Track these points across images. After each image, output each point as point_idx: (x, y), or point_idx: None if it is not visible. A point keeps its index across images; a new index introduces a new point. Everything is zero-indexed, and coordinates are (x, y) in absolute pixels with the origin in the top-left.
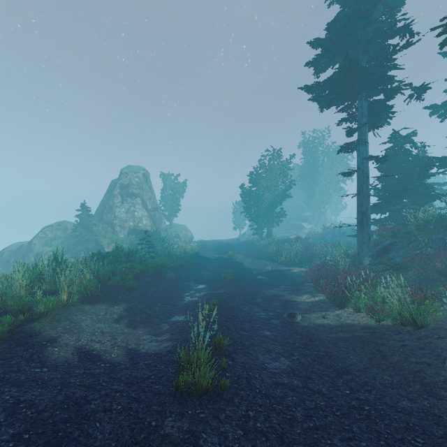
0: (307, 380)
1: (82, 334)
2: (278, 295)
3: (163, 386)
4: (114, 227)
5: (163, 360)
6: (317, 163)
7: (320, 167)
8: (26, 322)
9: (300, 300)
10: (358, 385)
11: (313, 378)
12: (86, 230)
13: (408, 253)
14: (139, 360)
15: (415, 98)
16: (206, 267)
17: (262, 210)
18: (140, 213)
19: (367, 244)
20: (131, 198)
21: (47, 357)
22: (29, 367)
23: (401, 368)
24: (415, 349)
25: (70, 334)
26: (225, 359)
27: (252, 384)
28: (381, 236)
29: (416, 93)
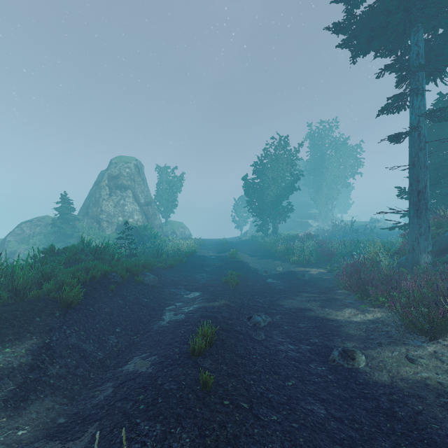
0: None
1: None
2: (304, 309)
3: None
4: (100, 222)
5: None
6: (324, 156)
7: (327, 161)
8: None
9: (343, 319)
10: None
11: None
12: (66, 225)
13: None
14: None
15: None
16: (202, 268)
17: (267, 204)
18: (130, 207)
19: (425, 236)
20: (121, 190)
21: None
22: None
23: None
24: None
25: None
26: None
27: None
28: (437, 226)
29: None
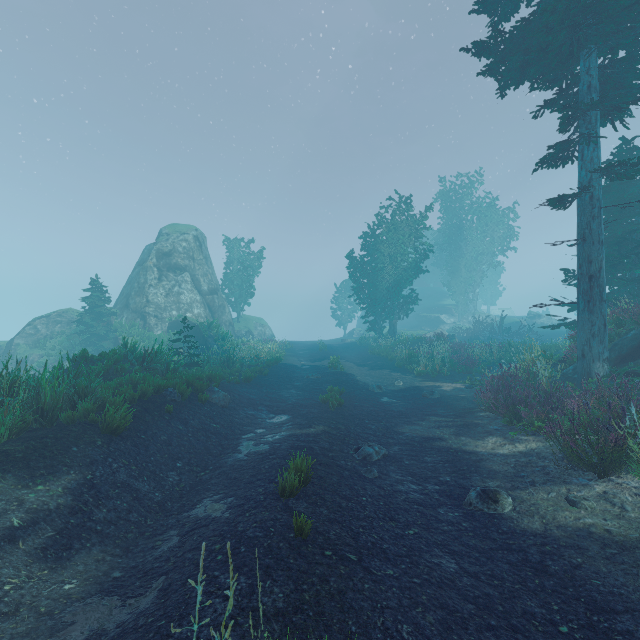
0: None
1: None
2: (432, 438)
3: None
4: (145, 318)
5: None
6: (463, 224)
7: (467, 230)
8: None
9: (485, 451)
10: None
11: None
12: (99, 322)
13: None
14: None
15: None
16: (291, 382)
17: (381, 293)
18: (188, 296)
19: (599, 337)
20: (175, 272)
21: None
22: None
23: None
24: None
25: None
26: None
27: None
28: (617, 323)
29: None
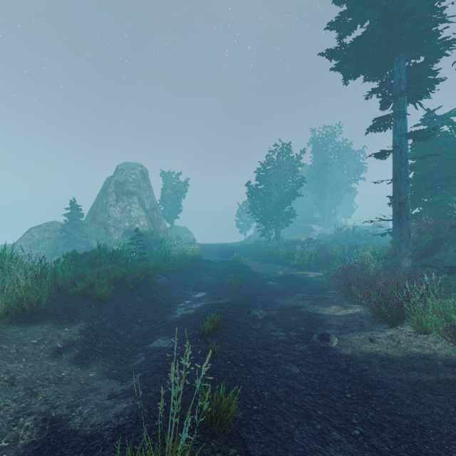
0: None
1: None
2: (297, 306)
3: None
4: (107, 228)
5: None
6: (327, 161)
7: (330, 166)
8: None
9: (328, 313)
10: None
11: None
12: (75, 230)
13: None
14: None
15: None
16: (207, 272)
17: (270, 210)
18: (136, 213)
19: (406, 242)
20: (127, 196)
21: None
22: None
23: None
24: None
25: None
26: (229, 447)
27: None
28: (420, 233)
29: None
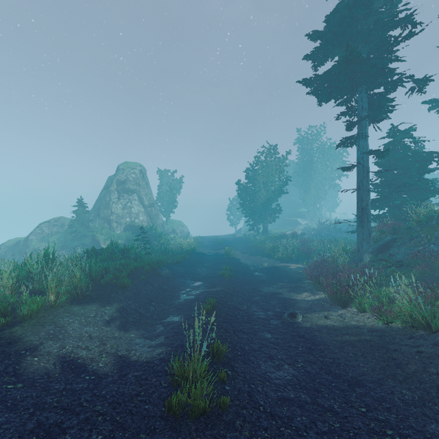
0: (316, 393)
1: (67, 340)
2: (276, 293)
3: (154, 406)
4: (110, 223)
5: (155, 371)
6: (312, 159)
7: (315, 163)
8: (8, 326)
9: (300, 298)
10: (374, 401)
11: (322, 391)
12: (82, 226)
13: (410, 250)
14: (128, 371)
15: (416, 91)
16: (202, 264)
17: (258, 206)
18: (136, 209)
19: (367, 241)
20: (128, 194)
21: (24, 369)
22: (1, 383)
23: (421, 380)
24: (432, 357)
25: (54, 341)
26: (223, 368)
27: (255, 400)
28: (381, 232)
29: (418, 85)
